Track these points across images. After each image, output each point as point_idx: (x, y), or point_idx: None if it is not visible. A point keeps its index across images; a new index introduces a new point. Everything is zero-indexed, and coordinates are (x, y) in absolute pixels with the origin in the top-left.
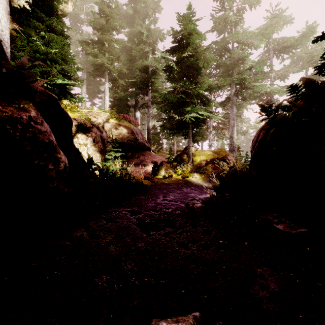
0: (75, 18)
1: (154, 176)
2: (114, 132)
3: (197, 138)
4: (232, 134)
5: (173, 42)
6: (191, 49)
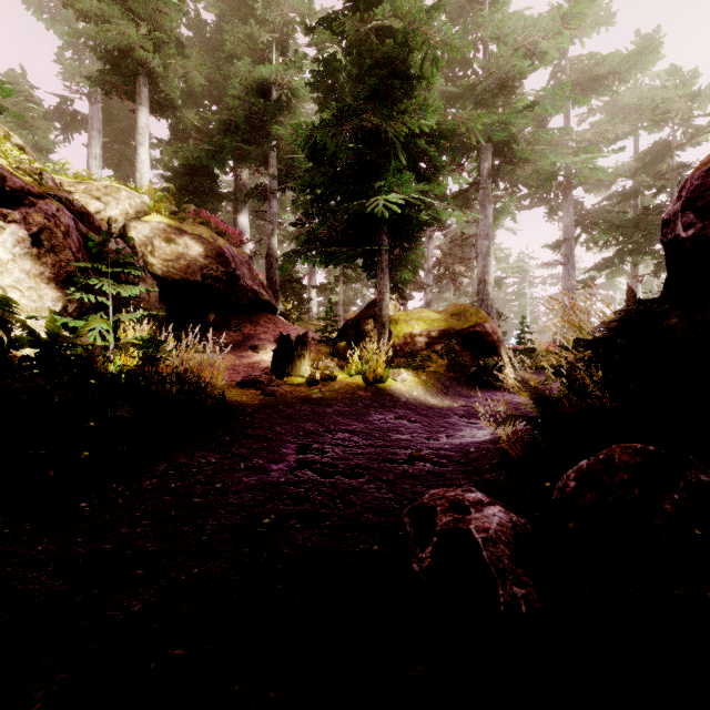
0: None
1: (280, 378)
2: (160, 249)
3: (404, 274)
4: (485, 274)
5: None
6: (389, 7)
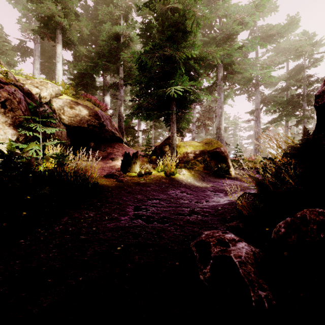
0: None
1: (125, 173)
2: (67, 111)
3: (183, 124)
4: (220, 125)
5: None
6: None
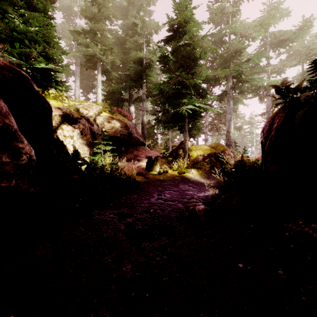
0: (68, 11)
1: (148, 172)
2: (106, 125)
3: (194, 132)
4: (229, 128)
5: (168, 31)
6: (187, 37)
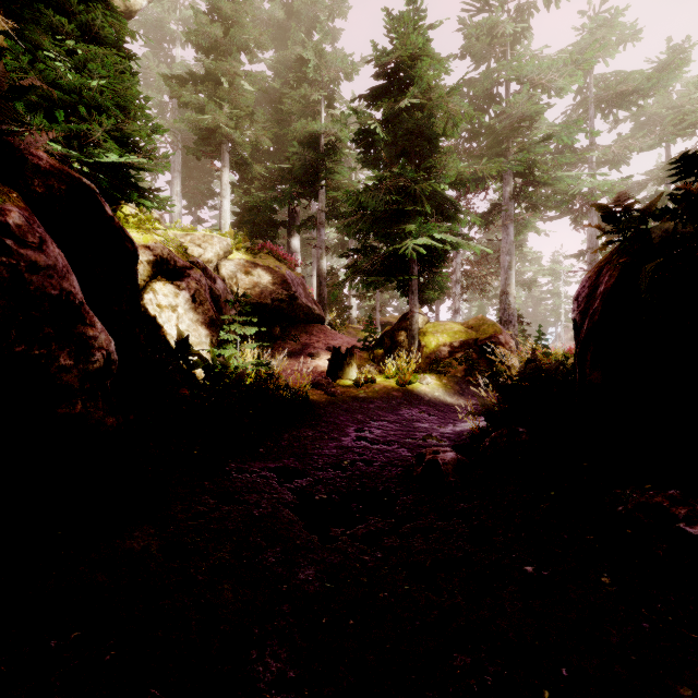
0: (157, 30)
1: (334, 380)
2: (241, 280)
3: (431, 294)
4: (507, 286)
5: (376, 77)
6: (417, 90)
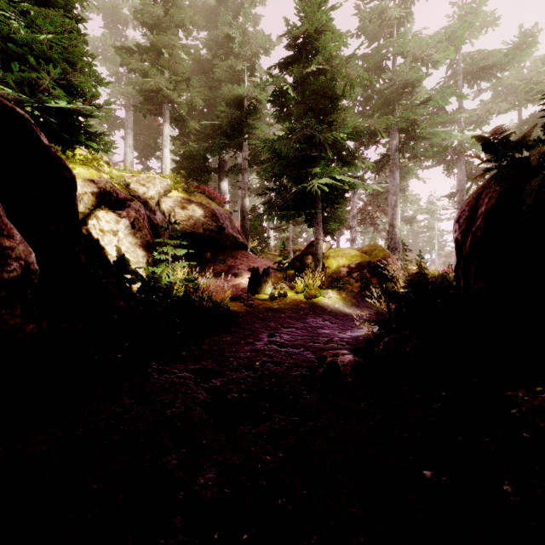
0: (113, 14)
1: (253, 295)
2: (178, 214)
3: (332, 225)
4: (394, 220)
5: (288, 48)
6: (321, 58)
